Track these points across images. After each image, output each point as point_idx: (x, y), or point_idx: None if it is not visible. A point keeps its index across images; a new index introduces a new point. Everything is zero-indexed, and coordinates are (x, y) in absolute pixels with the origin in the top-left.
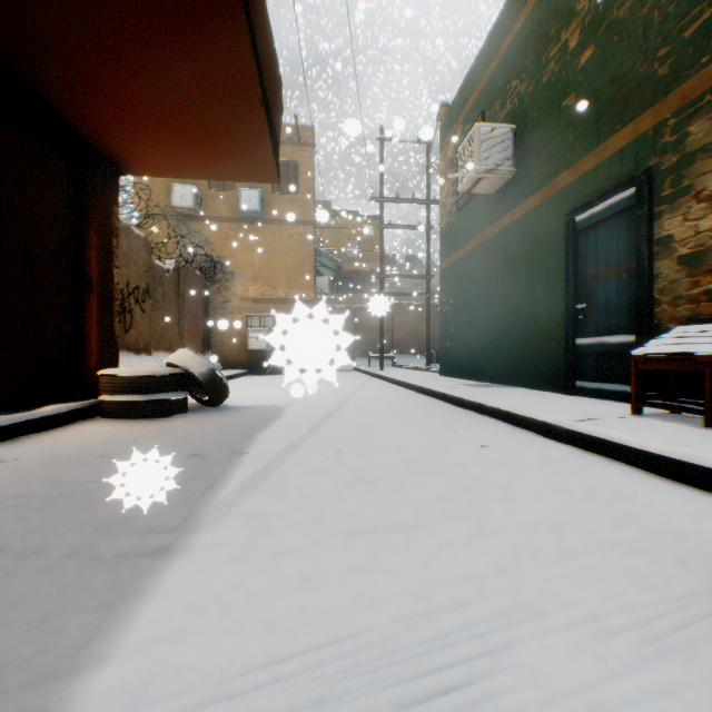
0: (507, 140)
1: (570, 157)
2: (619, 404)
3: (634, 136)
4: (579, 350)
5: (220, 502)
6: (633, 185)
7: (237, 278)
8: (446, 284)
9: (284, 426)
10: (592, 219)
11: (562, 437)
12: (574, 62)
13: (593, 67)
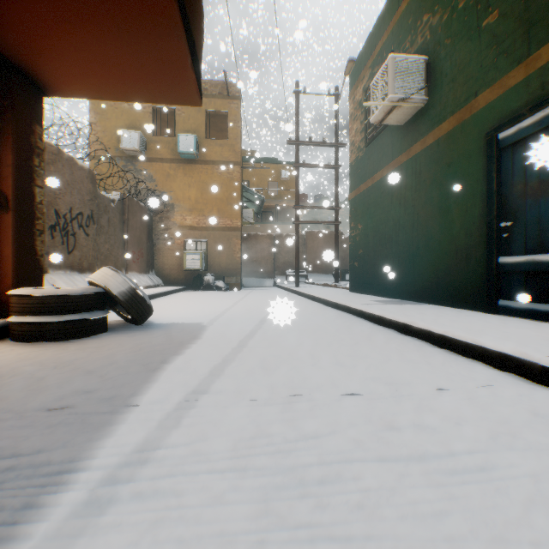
0: (420, 71)
1: (491, 75)
2: None
3: None
4: (503, 269)
5: None
6: None
7: (176, 209)
8: (355, 211)
9: (198, 353)
10: (520, 134)
11: (533, 375)
12: None
13: None
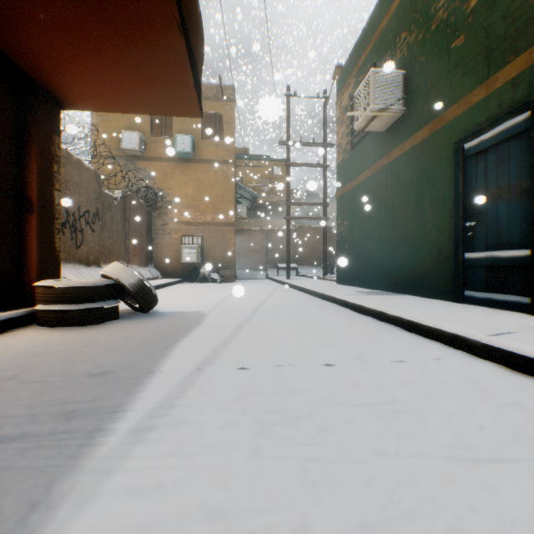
0: (398, 84)
1: (458, 92)
2: (514, 314)
3: (528, 64)
4: (467, 264)
5: (98, 462)
6: (527, 110)
7: (174, 206)
8: (342, 209)
9: (201, 335)
10: (482, 145)
11: (476, 351)
12: (463, 7)
13: (483, 8)
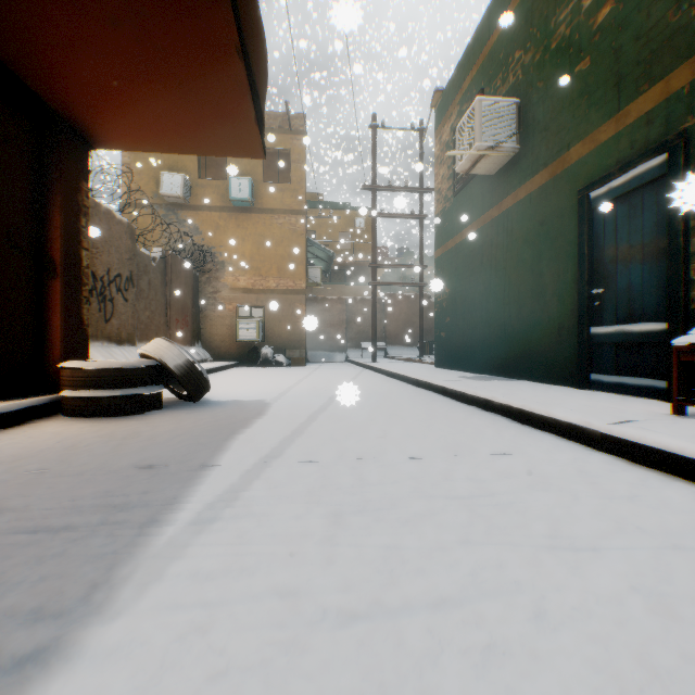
0: (510, 115)
1: (583, 127)
2: (647, 401)
3: (665, 96)
4: (594, 340)
5: (158, 549)
6: (663, 151)
7: (227, 268)
8: (442, 272)
9: (265, 427)
10: (611, 194)
11: (595, 443)
12: (589, 22)
13: (612, 24)
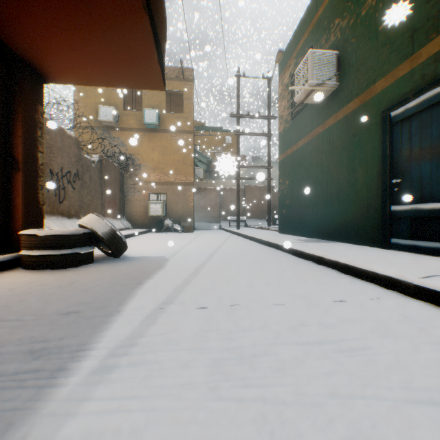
0: (332, 62)
1: (386, 67)
2: (437, 258)
3: None
4: (394, 215)
5: (56, 404)
6: None
7: (142, 168)
8: (283, 170)
9: (164, 277)
10: (407, 113)
11: (409, 292)
12: None
13: None
